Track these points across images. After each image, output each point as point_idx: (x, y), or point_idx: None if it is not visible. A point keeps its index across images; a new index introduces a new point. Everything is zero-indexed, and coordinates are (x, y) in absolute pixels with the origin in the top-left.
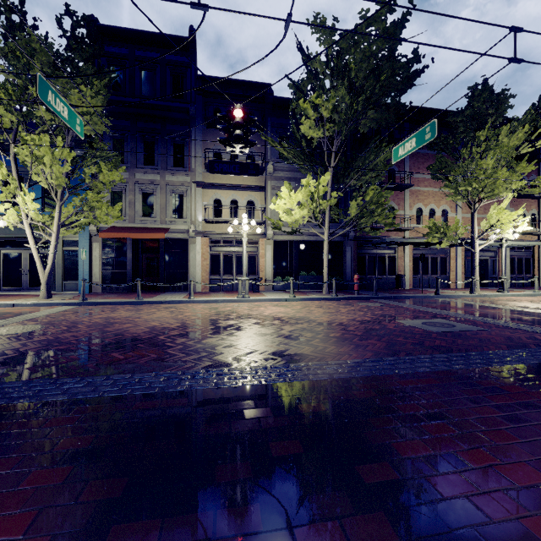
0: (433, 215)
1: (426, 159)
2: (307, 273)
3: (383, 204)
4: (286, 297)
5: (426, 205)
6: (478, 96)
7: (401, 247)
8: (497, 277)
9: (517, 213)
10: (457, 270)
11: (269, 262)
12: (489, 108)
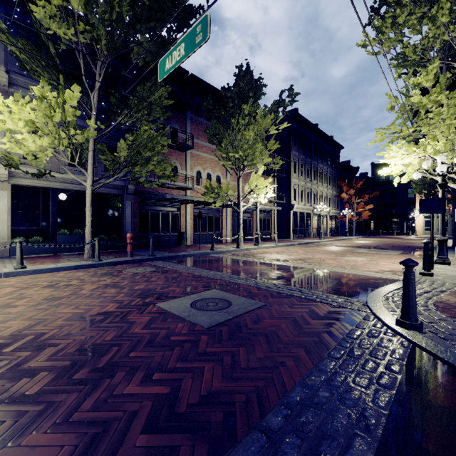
0: (210, 179)
1: (204, 128)
2: (72, 231)
3: (160, 152)
4: (2, 271)
5: (204, 169)
6: (242, 78)
7: (184, 205)
8: (252, 233)
9: (269, 181)
10: (227, 228)
11: (2, 215)
12: (250, 91)
